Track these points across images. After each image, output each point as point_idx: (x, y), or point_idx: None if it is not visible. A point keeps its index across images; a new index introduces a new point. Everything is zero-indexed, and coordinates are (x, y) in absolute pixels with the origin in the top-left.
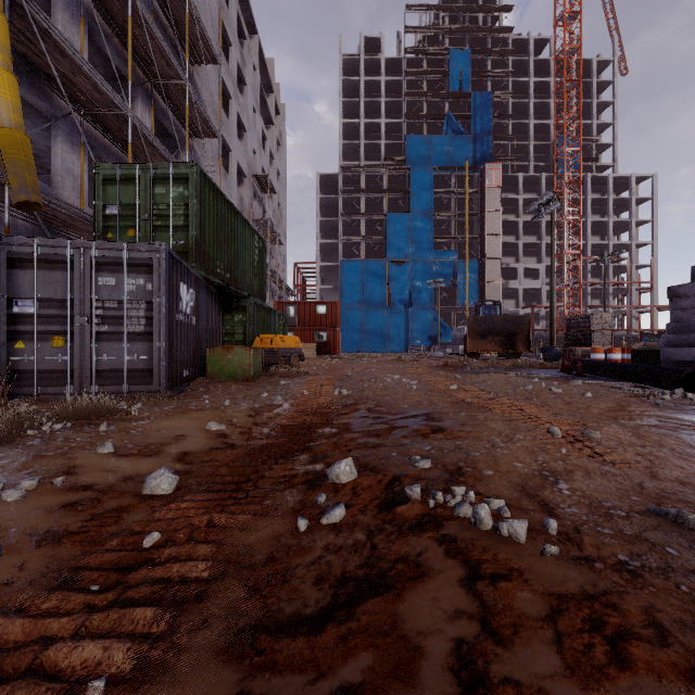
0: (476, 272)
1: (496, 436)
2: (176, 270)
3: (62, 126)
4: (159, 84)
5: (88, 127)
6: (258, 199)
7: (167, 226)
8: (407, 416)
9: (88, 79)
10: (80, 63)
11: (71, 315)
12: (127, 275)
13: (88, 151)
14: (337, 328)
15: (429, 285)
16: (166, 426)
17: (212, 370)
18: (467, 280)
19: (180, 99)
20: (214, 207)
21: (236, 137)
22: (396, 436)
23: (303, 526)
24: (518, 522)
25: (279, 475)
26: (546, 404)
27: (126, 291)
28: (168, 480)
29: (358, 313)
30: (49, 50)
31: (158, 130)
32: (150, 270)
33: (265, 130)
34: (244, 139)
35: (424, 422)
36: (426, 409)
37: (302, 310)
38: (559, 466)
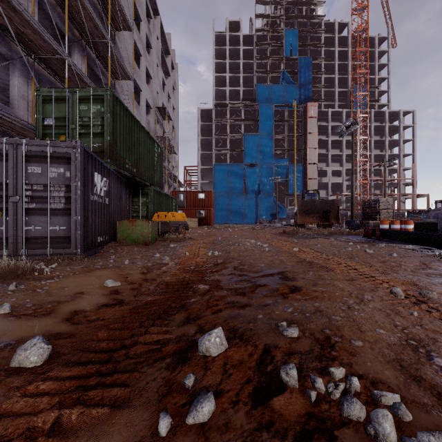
0: (301, 172)
1: (348, 296)
2: (91, 163)
3: (18, 65)
4: (90, 41)
5: (38, 67)
6: (160, 123)
7: (89, 133)
8: (265, 274)
9: (35, 31)
10: (28, 18)
11: (6, 195)
12: (50, 165)
13: (39, 85)
14: (211, 208)
15: (271, 180)
16: (70, 283)
17: (121, 237)
18: (295, 177)
19: (105, 52)
20: (124, 121)
21: (144, 82)
22: (259, 294)
23: (164, 429)
24: (436, 441)
25: (153, 339)
26: (367, 262)
27: (50, 177)
28: (39, 351)
29: (225, 198)
30: (4, 7)
31: (90, 74)
32: (68, 162)
33: (164, 79)
34: (150, 84)
35: (281, 281)
36: (279, 268)
37: (188, 196)
38: (420, 332)
